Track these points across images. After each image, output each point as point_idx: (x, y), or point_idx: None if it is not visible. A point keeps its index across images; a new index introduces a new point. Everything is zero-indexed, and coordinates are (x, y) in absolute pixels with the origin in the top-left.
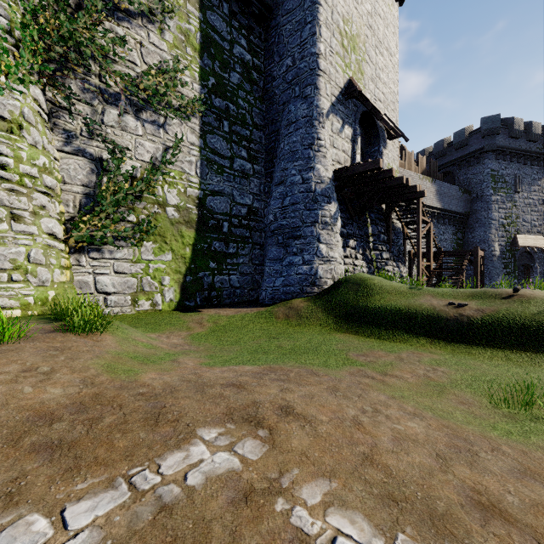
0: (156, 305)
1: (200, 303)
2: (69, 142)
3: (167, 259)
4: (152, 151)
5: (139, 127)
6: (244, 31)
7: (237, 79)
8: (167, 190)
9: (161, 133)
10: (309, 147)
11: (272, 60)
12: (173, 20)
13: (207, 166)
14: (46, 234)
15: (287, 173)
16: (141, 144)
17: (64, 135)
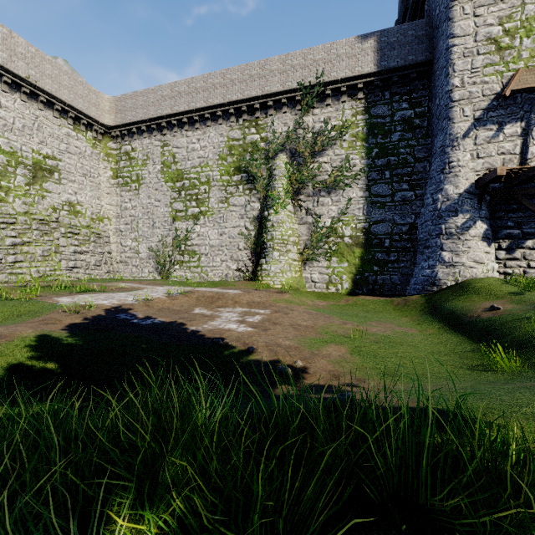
0: (338, 290)
1: (366, 292)
2: (301, 220)
3: (345, 266)
4: (336, 210)
5: (330, 201)
6: (405, 97)
7: (398, 136)
8: (345, 228)
9: (341, 199)
10: (441, 172)
11: (432, 101)
12: (348, 133)
13: (372, 206)
14: (291, 259)
15: (425, 197)
16: (330, 209)
17: (300, 218)
